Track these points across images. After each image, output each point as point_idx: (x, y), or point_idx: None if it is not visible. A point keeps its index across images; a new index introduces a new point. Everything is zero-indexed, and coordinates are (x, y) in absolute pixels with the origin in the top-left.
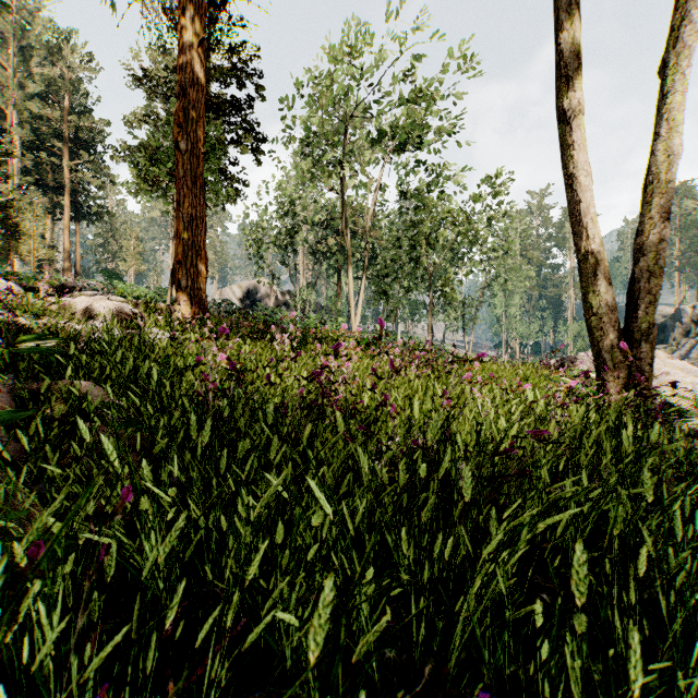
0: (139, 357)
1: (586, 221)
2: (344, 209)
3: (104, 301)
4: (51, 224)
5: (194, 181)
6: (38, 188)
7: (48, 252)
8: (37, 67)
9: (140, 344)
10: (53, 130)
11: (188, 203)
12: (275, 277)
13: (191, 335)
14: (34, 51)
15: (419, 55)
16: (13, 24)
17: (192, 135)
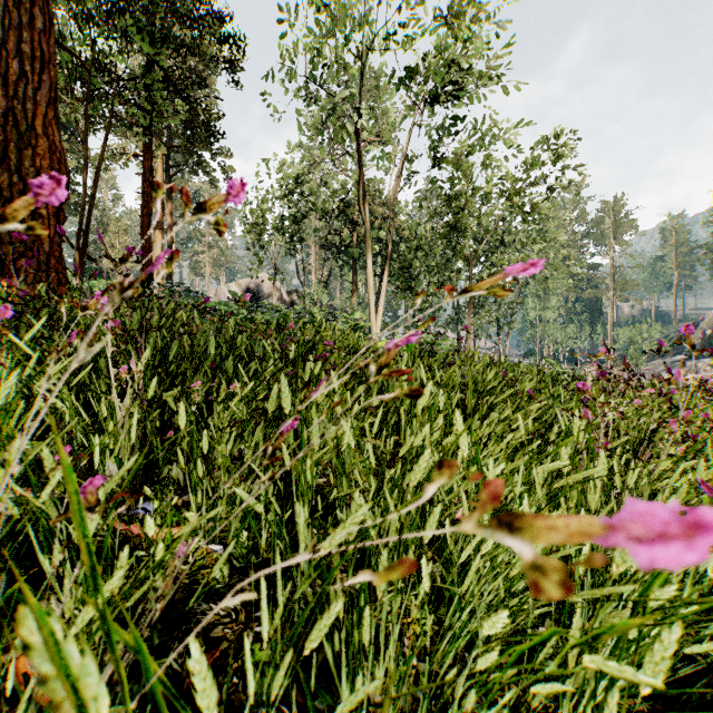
0: None
1: None
2: (361, 178)
3: None
4: None
5: None
6: None
7: None
8: None
9: None
10: None
11: None
12: (278, 271)
13: None
14: None
15: None
16: None
17: None
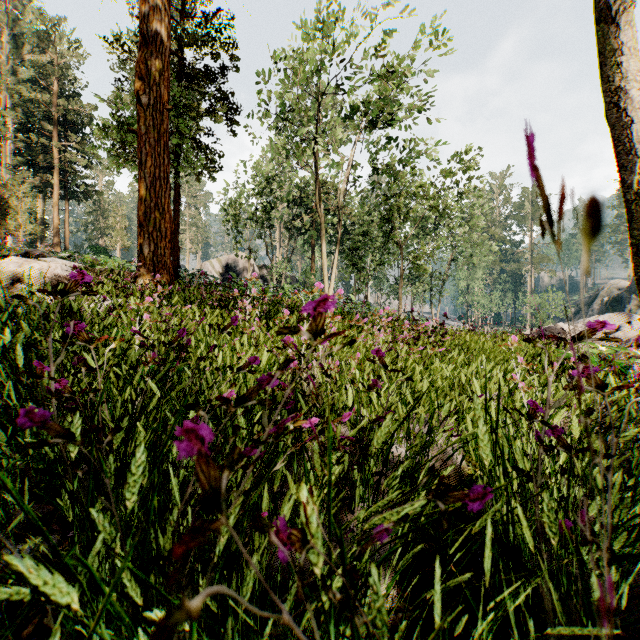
0: (46, 327)
1: (639, 148)
2: (317, 184)
3: (38, 262)
4: (43, 202)
5: (157, 139)
6: (29, 168)
7: (35, 227)
8: (29, 54)
9: (49, 310)
10: (44, 113)
11: (150, 162)
12: (252, 251)
13: (131, 300)
14: (26, 39)
15: (392, 30)
16: (6, 14)
17: (155, 89)
